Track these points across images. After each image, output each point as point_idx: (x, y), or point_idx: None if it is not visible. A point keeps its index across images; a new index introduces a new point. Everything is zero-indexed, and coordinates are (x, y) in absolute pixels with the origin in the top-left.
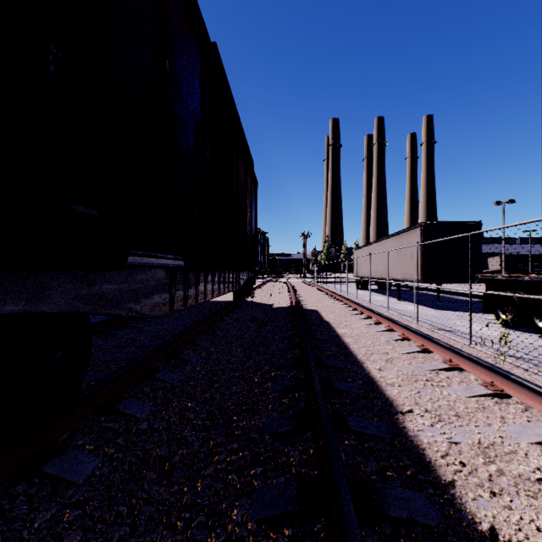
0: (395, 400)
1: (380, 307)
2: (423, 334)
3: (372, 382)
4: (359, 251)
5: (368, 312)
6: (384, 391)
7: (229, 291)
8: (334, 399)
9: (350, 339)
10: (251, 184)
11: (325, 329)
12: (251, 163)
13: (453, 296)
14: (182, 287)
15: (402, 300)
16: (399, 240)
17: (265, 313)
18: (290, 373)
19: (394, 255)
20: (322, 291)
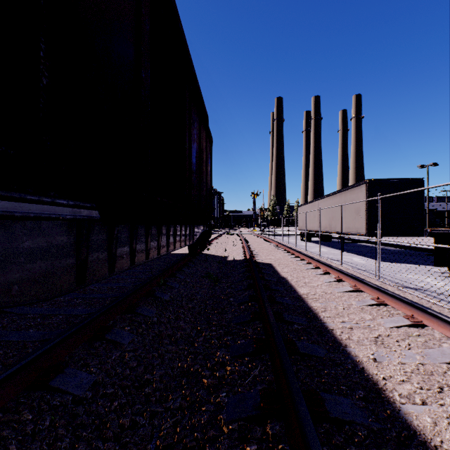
0: (440, 446)
1: (331, 260)
2: (409, 300)
3: (377, 391)
4: (303, 208)
5: (325, 266)
6: (408, 418)
7: (182, 246)
8: (335, 445)
9: (316, 303)
10: (206, 139)
11: (284, 287)
12: (205, 117)
13: (390, 248)
14: (105, 247)
15: (345, 251)
16: (343, 196)
17: (220, 267)
18: (254, 371)
19: (338, 210)
20: (272, 243)
